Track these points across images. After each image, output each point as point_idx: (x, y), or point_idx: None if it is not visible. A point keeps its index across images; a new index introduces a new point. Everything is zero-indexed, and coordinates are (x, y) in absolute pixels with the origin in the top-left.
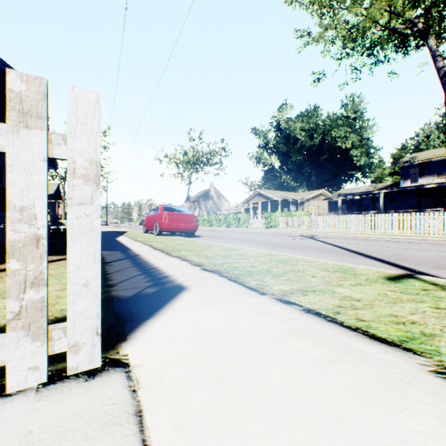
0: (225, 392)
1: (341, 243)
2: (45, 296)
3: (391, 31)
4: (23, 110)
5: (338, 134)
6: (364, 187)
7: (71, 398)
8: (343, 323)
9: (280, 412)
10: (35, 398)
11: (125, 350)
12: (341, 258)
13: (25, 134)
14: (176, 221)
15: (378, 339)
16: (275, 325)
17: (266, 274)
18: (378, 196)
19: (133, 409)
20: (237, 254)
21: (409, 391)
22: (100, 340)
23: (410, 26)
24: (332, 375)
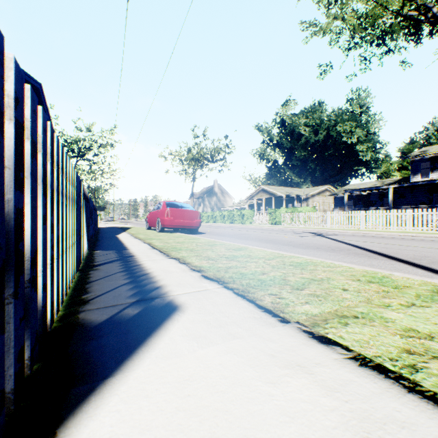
0: None
1: (354, 241)
2: None
3: (404, 17)
4: None
5: (343, 129)
6: (371, 182)
7: None
8: None
9: None
10: None
11: None
12: (362, 260)
13: None
14: (179, 218)
15: None
16: (320, 401)
17: (282, 286)
18: (386, 192)
19: None
20: (244, 255)
21: None
22: None
23: (424, 12)
24: None
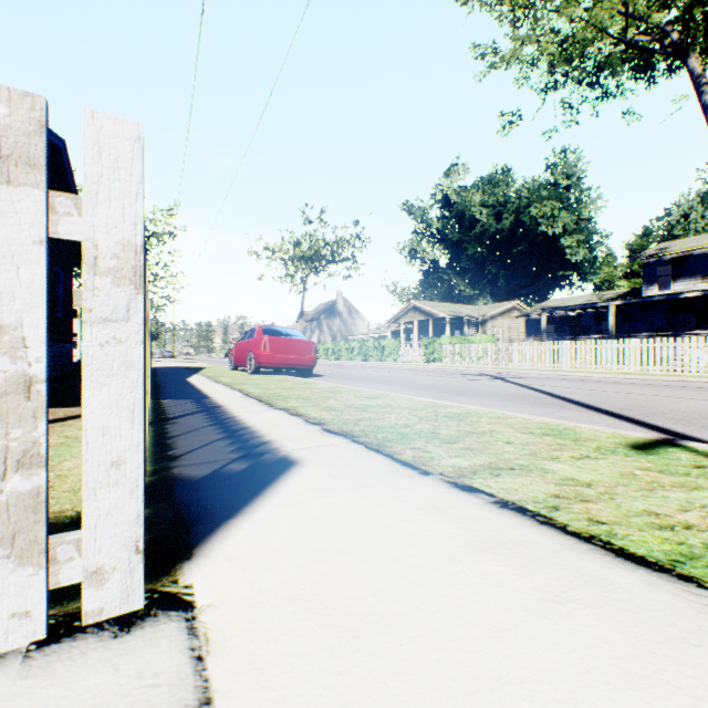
0: (364, 663)
1: (548, 387)
2: (42, 485)
3: (628, 44)
4: (1, 152)
5: (541, 213)
6: (584, 296)
7: (84, 672)
8: (567, 527)
9: (467, 705)
10: (19, 673)
11: (188, 577)
12: (550, 411)
13: (5, 195)
14: (283, 352)
15: (630, 557)
16: (449, 531)
17: (430, 439)
18: (605, 312)
19: (195, 697)
20: (381, 404)
21: (702, 664)
22: (143, 561)
23: (659, 38)
24: (557, 628)
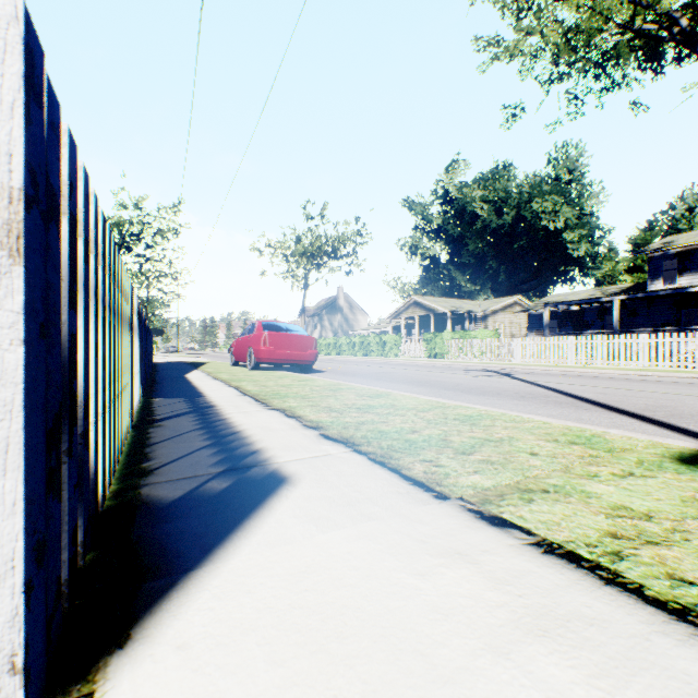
0: None
1: (557, 384)
2: None
3: (635, 33)
4: None
5: (542, 208)
6: (586, 291)
7: None
8: (645, 591)
9: None
10: None
11: (109, 687)
12: (566, 412)
13: None
14: (283, 347)
15: None
16: (484, 596)
17: (441, 449)
18: (609, 306)
19: None
20: (384, 404)
21: None
22: (22, 686)
23: (668, 26)
24: None
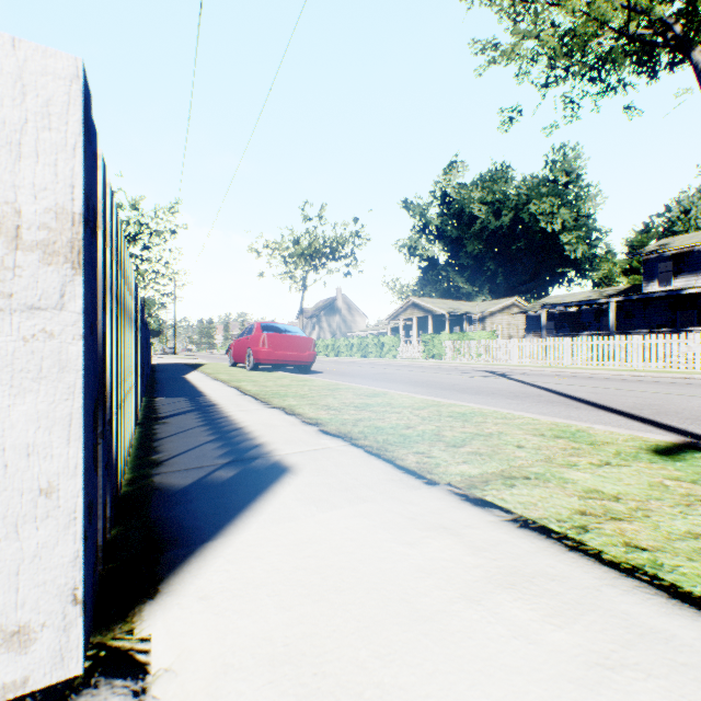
0: None
1: (551, 384)
2: None
3: (630, 38)
4: None
5: (540, 209)
6: (583, 292)
7: None
8: (602, 555)
9: None
10: None
11: (146, 626)
12: (557, 410)
13: None
14: (281, 348)
15: (687, 598)
16: (463, 559)
17: (434, 443)
18: (605, 308)
19: None
20: (381, 402)
21: None
22: (82, 614)
23: (662, 31)
24: None
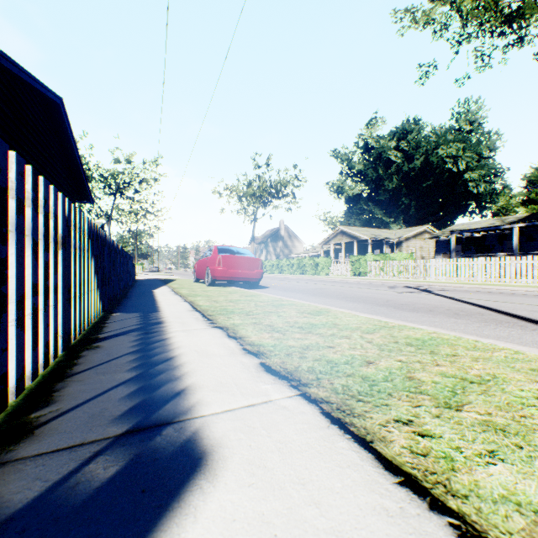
0: None
1: (481, 301)
2: None
3: None
4: None
5: (447, 153)
6: (487, 220)
7: None
8: None
9: None
10: None
11: None
12: (515, 333)
13: None
14: (234, 267)
15: None
16: None
17: (414, 396)
18: (508, 233)
19: None
20: (326, 322)
21: None
22: None
23: None
24: None
